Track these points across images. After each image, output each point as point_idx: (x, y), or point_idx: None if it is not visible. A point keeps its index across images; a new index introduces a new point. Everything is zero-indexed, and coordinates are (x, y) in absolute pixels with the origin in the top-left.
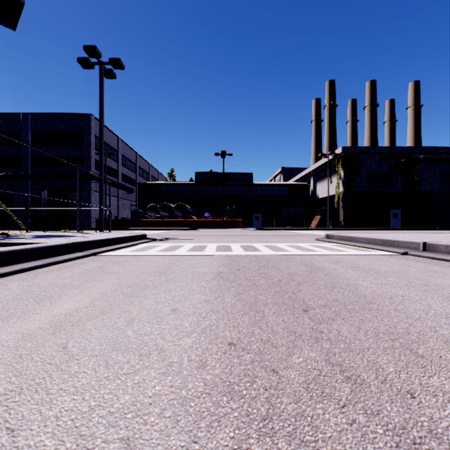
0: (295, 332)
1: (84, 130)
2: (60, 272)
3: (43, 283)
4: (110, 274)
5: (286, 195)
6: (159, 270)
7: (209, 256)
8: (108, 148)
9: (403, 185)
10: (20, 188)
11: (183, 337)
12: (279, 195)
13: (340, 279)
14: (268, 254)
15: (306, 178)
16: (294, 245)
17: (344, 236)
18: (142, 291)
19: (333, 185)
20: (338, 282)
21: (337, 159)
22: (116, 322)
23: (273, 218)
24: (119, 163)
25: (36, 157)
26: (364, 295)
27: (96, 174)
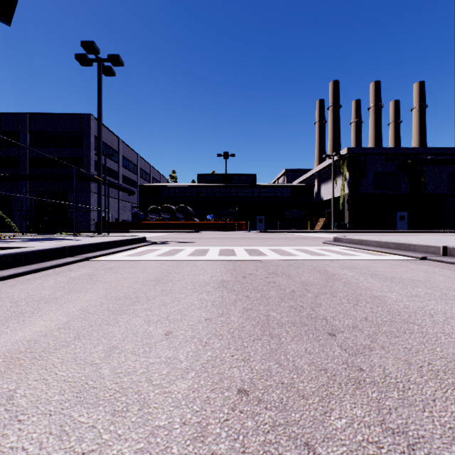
0: (326, 370)
1: (84, 130)
2: (42, 281)
3: (19, 294)
4: (98, 283)
5: (290, 197)
6: (155, 278)
7: (211, 261)
8: (108, 149)
9: (409, 186)
10: (18, 190)
11: (177, 378)
12: (283, 197)
13: (362, 290)
14: (275, 259)
15: (310, 179)
16: (301, 248)
17: (353, 239)
18: (132, 306)
19: (338, 187)
20: (361, 293)
21: (342, 160)
22: (91, 353)
23: (276, 220)
24: (119, 164)
25: (34, 158)
26: (397, 312)
27: (96, 175)
